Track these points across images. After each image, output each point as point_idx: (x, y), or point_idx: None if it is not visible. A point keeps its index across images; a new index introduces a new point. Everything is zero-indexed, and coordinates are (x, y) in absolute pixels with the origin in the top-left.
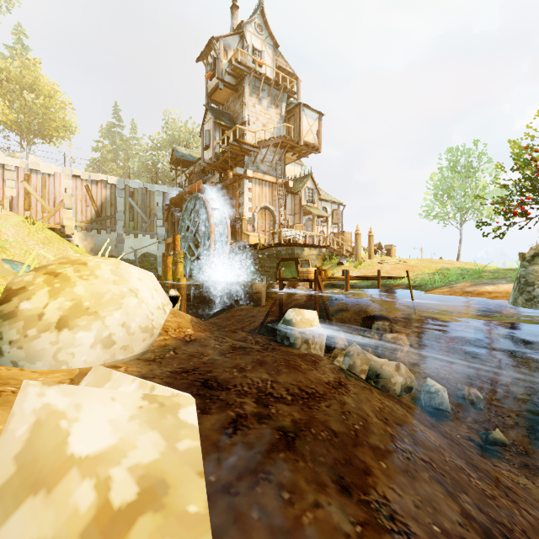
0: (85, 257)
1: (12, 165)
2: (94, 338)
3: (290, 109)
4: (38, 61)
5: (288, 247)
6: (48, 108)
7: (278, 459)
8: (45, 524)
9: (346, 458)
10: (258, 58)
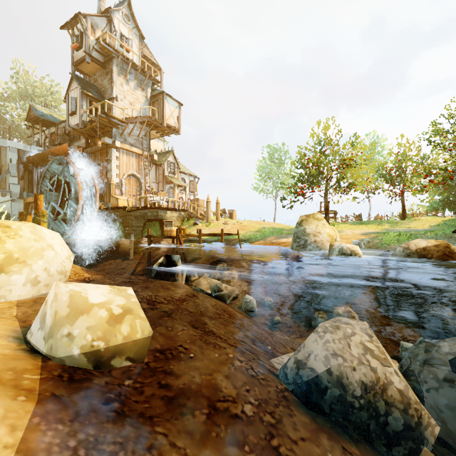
0: (6, 221)
1: None
2: (25, 279)
3: (154, 94)
4: None
5: (153, 210)
6: None
7: (165, 319)
8: (91, 321)
9: (196, 320)
10: (125, 44)
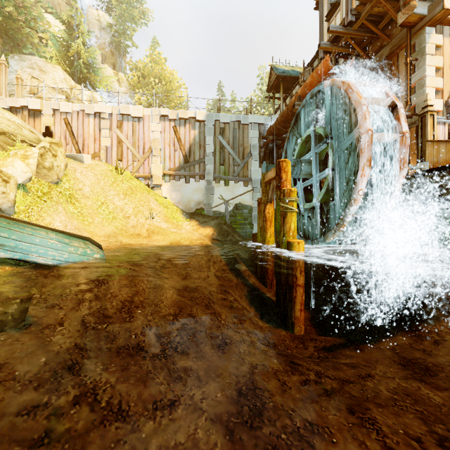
0: None
1: (106, 113)
2: None
3: None
4: (161, 53)
5: None
6: (169, 91)
7: None
8: None
9: None
10: None
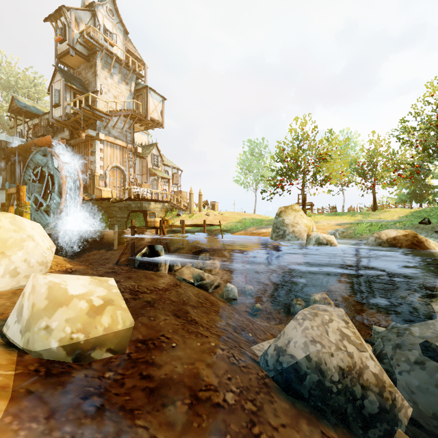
0: None
1: None
2: (4, 271)
3: (138, 88)
4: None
5: (137, 201)
6: None
7: (147, 309)
8: (70, 313)
9: (178, 309)
10: (109, 38)
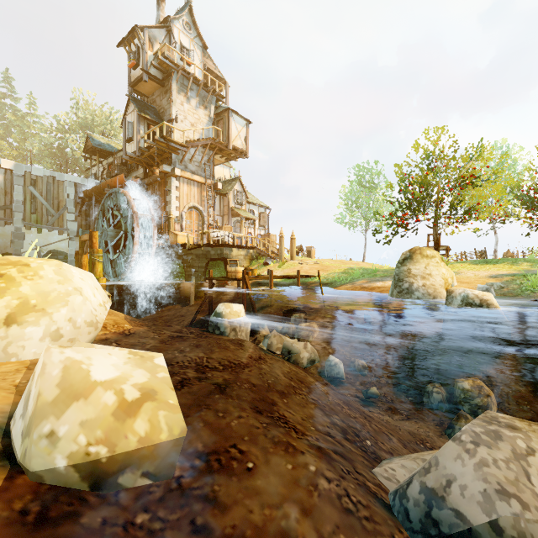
0: (25, 258)
1: None
2: (43, 333)
3: (219, 112)
4: None
5: (217, 247)
6: None
7: (215, 398)
8: (89, 412)
9: (261, 398)
10: (186, 56)
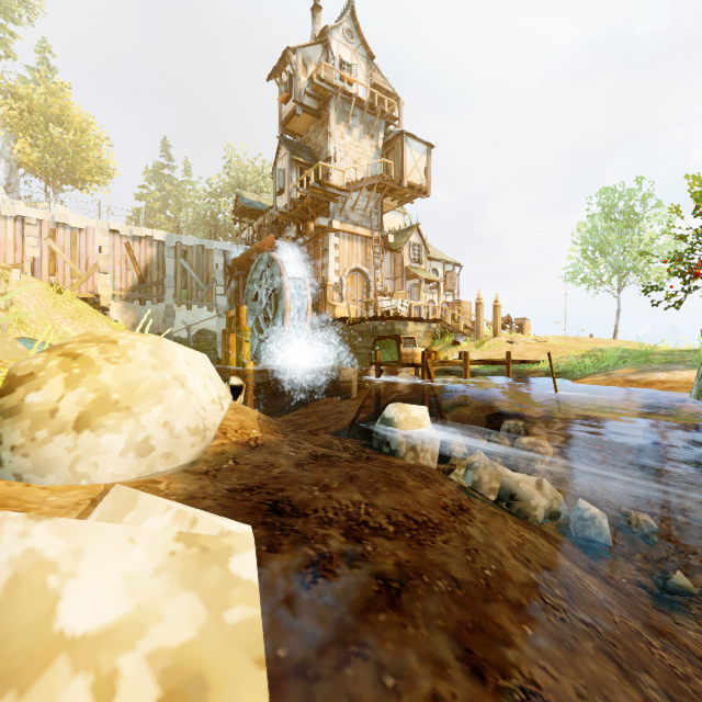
0: (115, 333)
1: (33, 218)
2: (125, 443)
3: (389, 139)
4: (67, 85)
5: (387, 321)
6: (80, 145)
7: (377, 623)
8: None
9: (475, 621)
10: (347, 74)
